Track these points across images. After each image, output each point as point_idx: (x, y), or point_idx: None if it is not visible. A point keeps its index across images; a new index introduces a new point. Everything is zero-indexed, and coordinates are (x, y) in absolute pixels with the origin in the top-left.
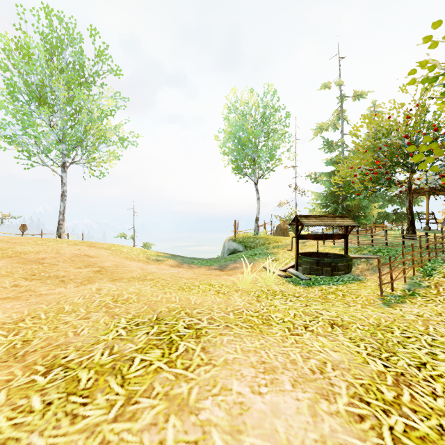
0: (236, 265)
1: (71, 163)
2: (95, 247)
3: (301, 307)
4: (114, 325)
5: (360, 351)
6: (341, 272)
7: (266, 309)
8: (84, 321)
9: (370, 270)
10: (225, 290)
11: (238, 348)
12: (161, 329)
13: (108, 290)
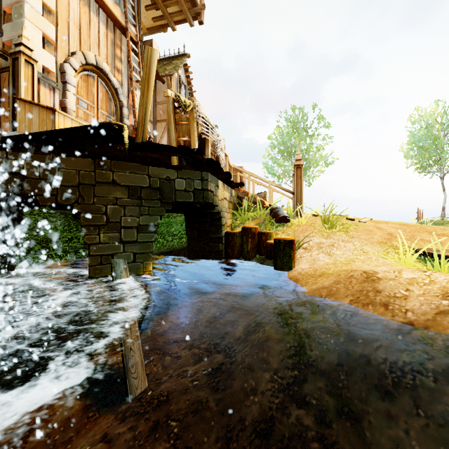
0: None
1: None
2: None
3: None
4: None
5: None
6: None
7: None
8: None
9: None
10: None
11: None
12: None
13: None
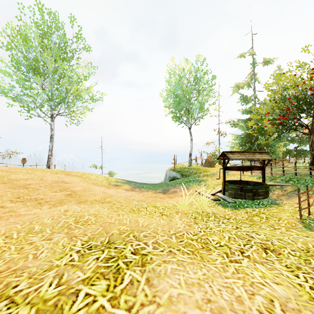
0: (176, 189)
1: (57, 115)
2: (70, 175)
3: (233, 229)
4: (70, 247)
5: (302, 283)
6: (260, 197)
7: (203, 231)
8: (46, 242)
9: (285, 195)
10: (168, 212)
11: (182, 279)
12: (110, 255)
13: (73, 211)
